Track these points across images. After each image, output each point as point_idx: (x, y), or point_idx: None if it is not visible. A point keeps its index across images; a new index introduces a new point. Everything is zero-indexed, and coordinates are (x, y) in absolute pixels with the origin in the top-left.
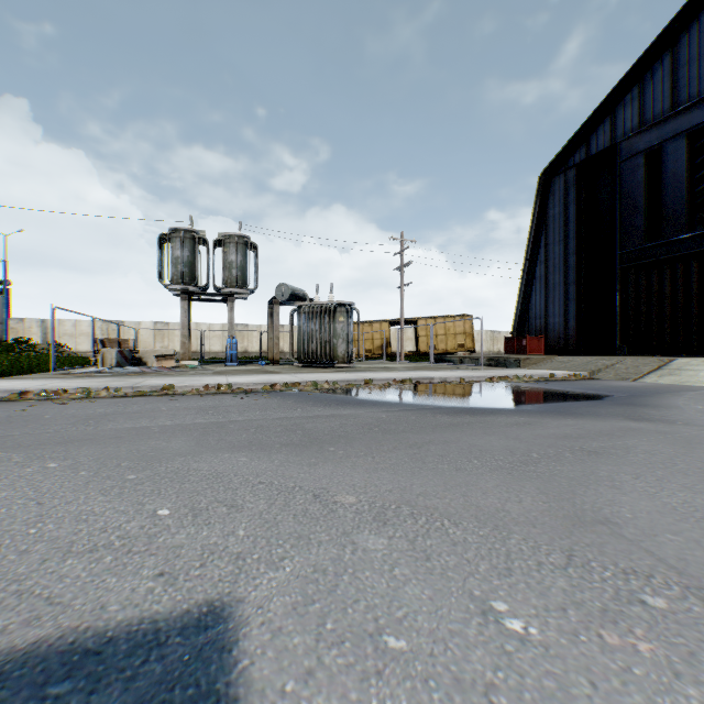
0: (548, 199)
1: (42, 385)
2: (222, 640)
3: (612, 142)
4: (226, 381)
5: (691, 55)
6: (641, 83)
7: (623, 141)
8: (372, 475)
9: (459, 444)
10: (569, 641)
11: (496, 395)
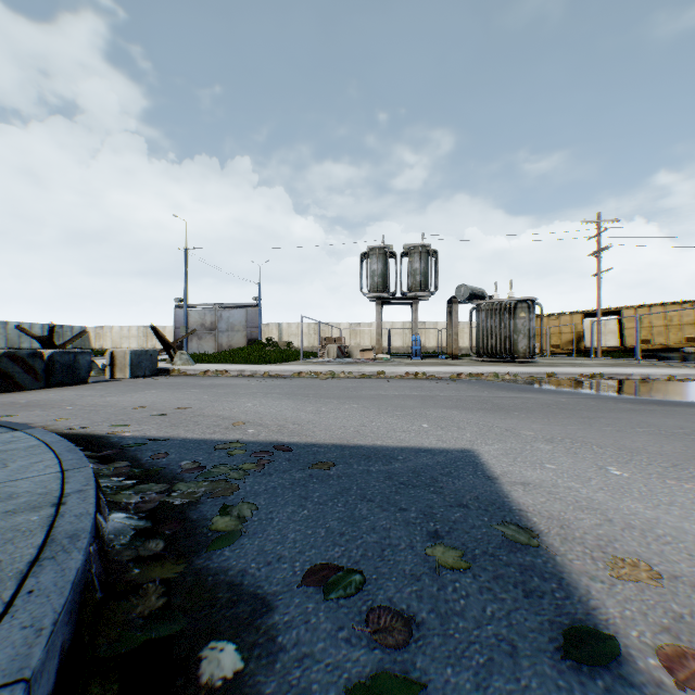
0: None
1: (306, 368)
2: (474, 455)
3: None
4: (420, 370)
5: None
6: None
7: None
8: (546, 427)
9: (628, 420)
10: (642, 479)
11: None
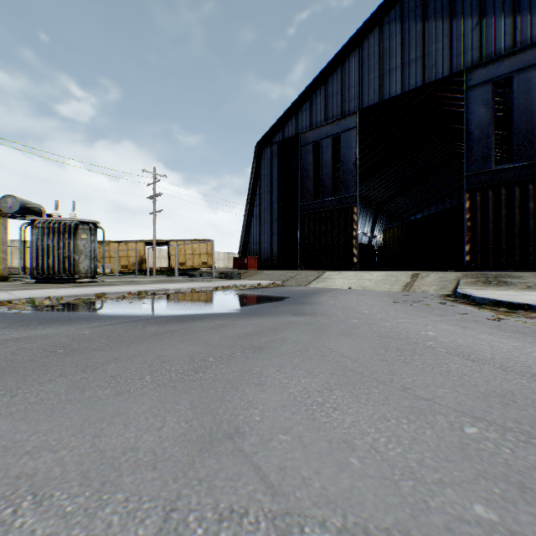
0: (261, 162)
1: None
2: None
3: (296, 133)
4: None
5: (334, 92)
6: (311, 100)
7: (302, 133)
8: None
9: (145, 358)
10: None
11: (214, 302)
